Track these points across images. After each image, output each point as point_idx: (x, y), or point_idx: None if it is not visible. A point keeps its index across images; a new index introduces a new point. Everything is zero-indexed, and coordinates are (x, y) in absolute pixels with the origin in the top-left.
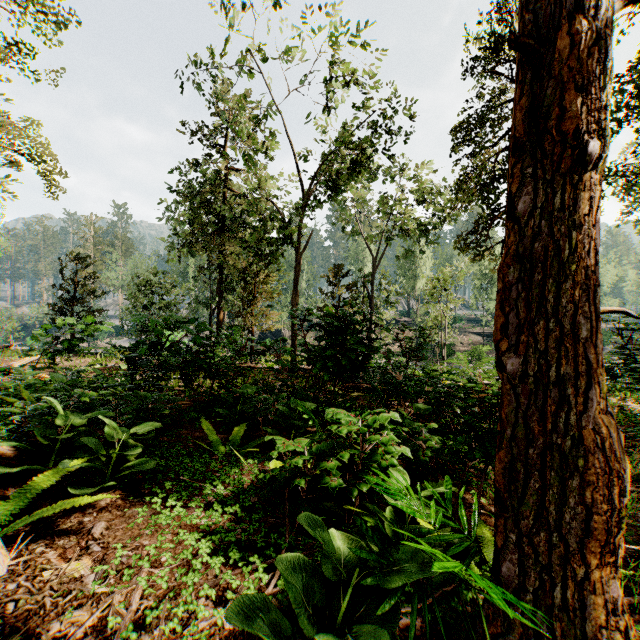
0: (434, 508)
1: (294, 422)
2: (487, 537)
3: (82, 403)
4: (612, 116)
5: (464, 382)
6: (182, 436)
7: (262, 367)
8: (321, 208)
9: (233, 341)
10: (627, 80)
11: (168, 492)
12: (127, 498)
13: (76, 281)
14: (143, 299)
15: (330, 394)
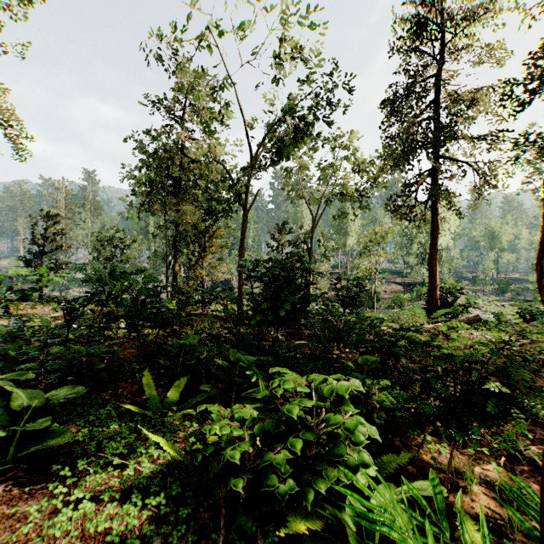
0: (429, 536)
1: (236, 378)
2: (477, 542)
3: (2, 360)
4: (525, 89)
5: (429, 338)
6: (118, 392)
7: (212, 314)
8: (265, 170)
9: (178, 291)
10: (539, 56)
11: (83, 472)
12: (28, 484)
13: (44, 236)
14: (106, 253)
15: (274, 343)
